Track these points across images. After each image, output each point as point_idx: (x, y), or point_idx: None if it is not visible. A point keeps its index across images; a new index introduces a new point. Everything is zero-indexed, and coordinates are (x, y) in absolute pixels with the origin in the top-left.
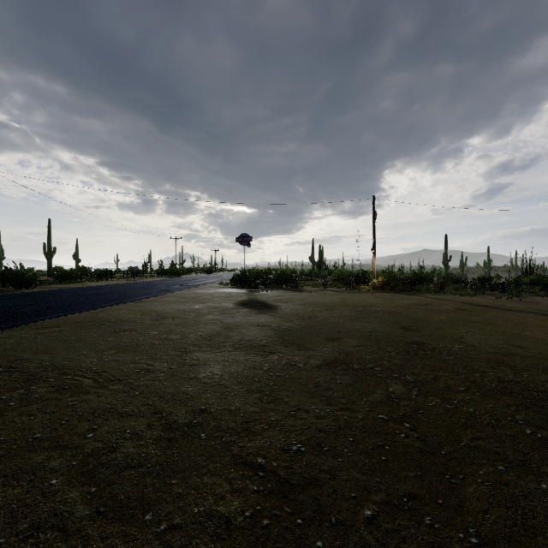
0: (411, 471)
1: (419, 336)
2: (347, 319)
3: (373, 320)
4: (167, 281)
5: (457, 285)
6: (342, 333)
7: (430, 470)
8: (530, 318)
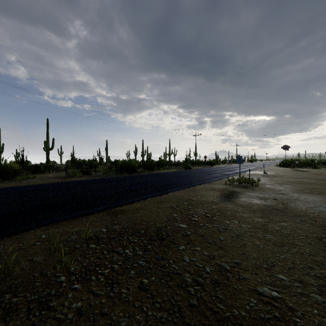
0: None
1: None
2: None
3: None
4: (244, 165)
5: None
6: None
7: None
8: None
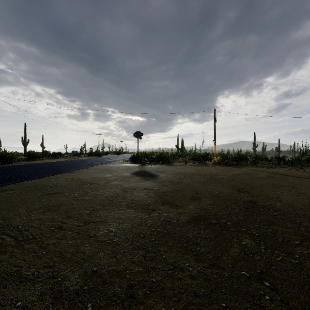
0: None
1: (250, 196)
2: (201, 184)
3: (218, 185)
4: (93, 159)
5: (263, 161)
6: (200, 194)
7: None
8: None
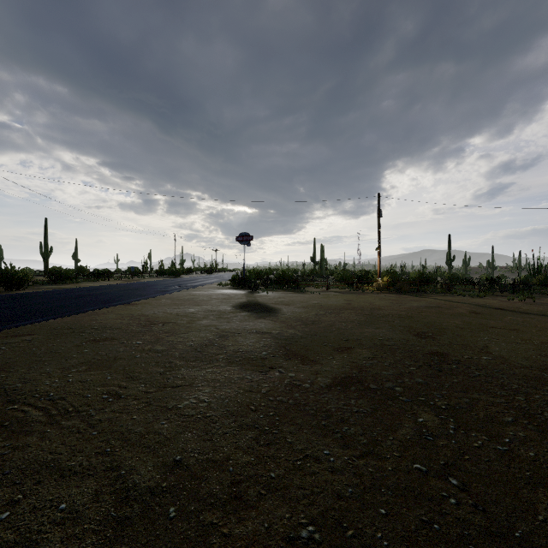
0: None
1: (437, 345)
2: (355, 325)
3: (384, 326)
4: (165, 281)
5: (464, 286)
6: (352, 341)
7: None
8: None
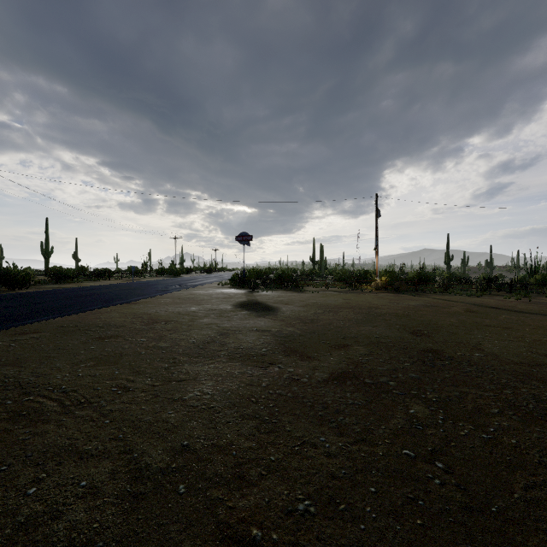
0: (459, 544)
1: (432, 343)
2: (352, 323)
3: (381, 324)
4: (165, 281)
5: (462, 285)
6: (349, 339)
7: (484, 542)
8: (546, 321)
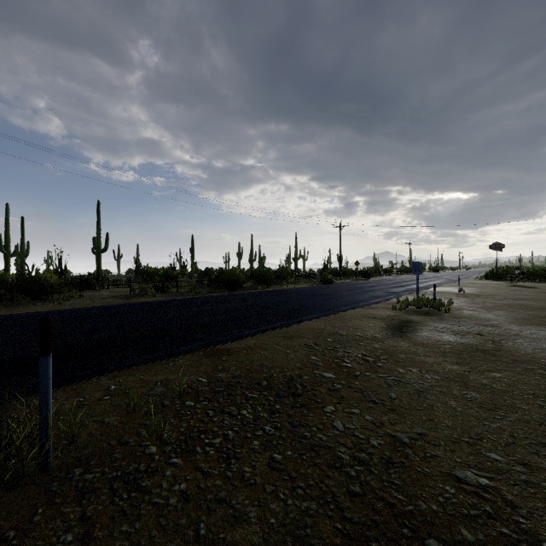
0: None
1: None
2: None
3: None
4: (424, 277)
5: None
6: None
7: None
8: None
